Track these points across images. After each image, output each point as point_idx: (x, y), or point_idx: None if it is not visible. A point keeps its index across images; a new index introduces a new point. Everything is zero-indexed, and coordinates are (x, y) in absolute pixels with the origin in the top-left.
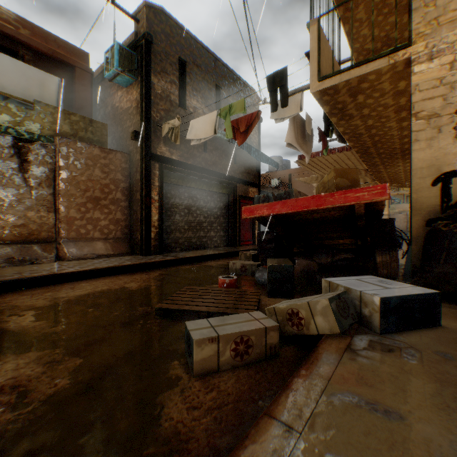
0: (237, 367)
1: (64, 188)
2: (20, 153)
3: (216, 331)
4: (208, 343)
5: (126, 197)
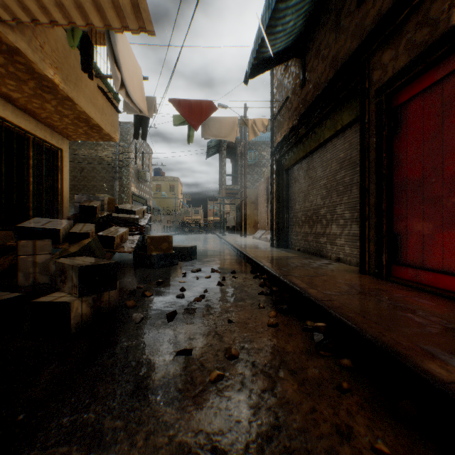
0: None
1: None
2: None
3: None
4: None
5: None
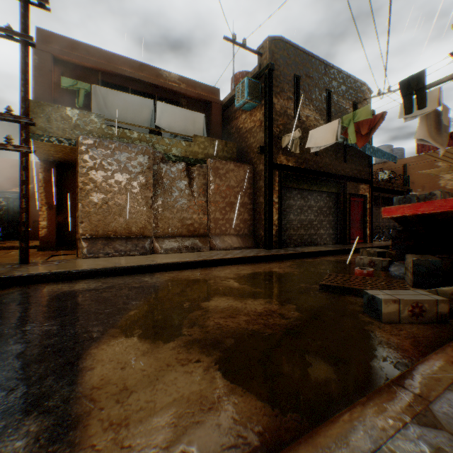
0: (412, 323)
1: (212, 196)
2: (188, 174)
3: (394, 297)
4: (391, 303)
5: (250, 201)
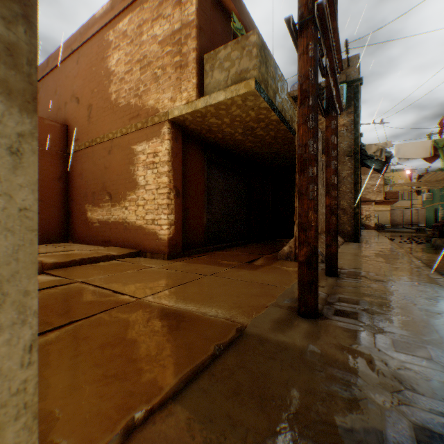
0: None
1: None
2: None
3: None
4: None
5: None
